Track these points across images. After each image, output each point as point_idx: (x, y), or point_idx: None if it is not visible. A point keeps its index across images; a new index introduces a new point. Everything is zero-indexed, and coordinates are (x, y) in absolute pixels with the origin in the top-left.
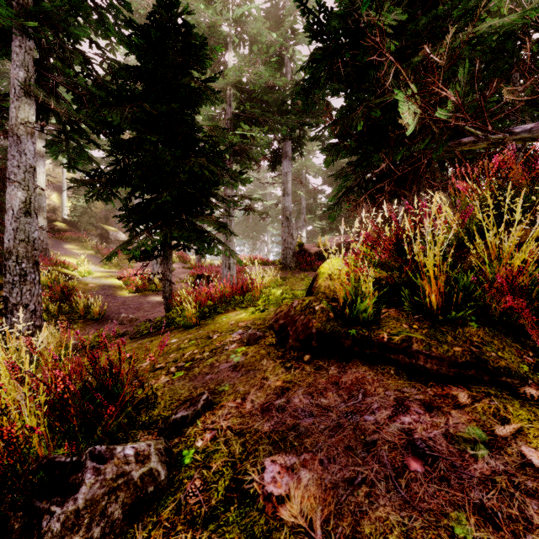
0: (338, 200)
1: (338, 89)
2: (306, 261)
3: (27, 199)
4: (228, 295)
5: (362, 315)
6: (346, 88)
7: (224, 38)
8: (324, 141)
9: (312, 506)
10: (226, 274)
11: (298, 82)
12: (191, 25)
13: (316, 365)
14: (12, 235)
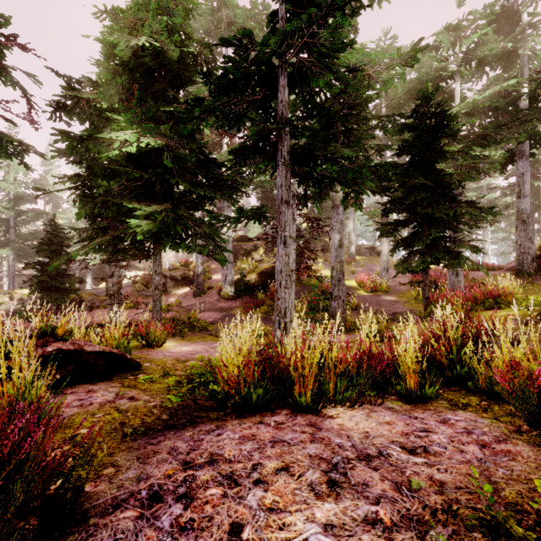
0: None
1: None
2: None
3: (340, 239)
4: (480, 298)
5: None
6: None
7: (451, 73)
8: None
9: None
10: (453, 280)
11: None
12: (446, 110)
13: None
14: (334, 259)
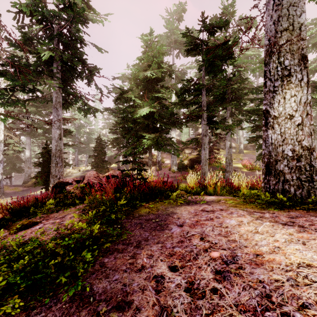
0: None
1: None
2: None
3: (230, 144)
4: None
5: None
6: None
7: None
8: None
9: None
10: None
11: None
12: None
13: None
14: (227, 153)
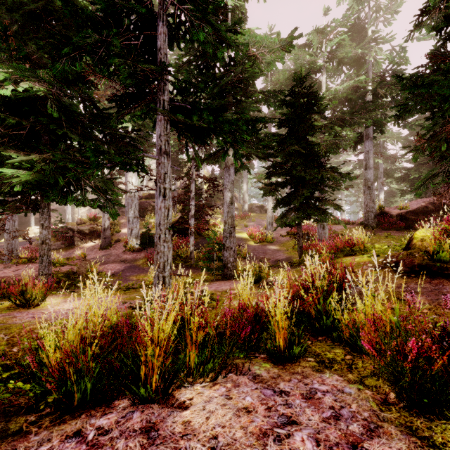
0: (424, 182)
1: (424, 110)
2: (388, 222)
3: (231, 196)
4: (340, 247)
5: (443, 258)
6: (432, 111)
7: (319, 67)
8: (406, 118)
9: (424, 301)
10: (320, 232)
11: (381, 81)
12: (316, 91)
13: (418, 276)
14: (226, 214)
